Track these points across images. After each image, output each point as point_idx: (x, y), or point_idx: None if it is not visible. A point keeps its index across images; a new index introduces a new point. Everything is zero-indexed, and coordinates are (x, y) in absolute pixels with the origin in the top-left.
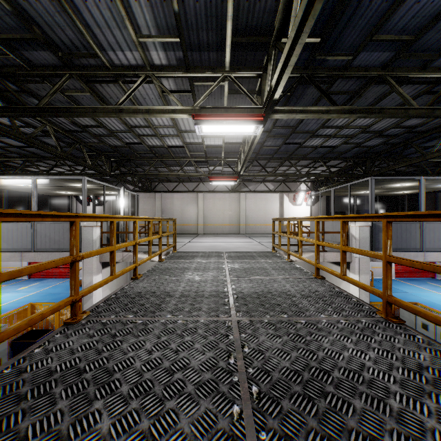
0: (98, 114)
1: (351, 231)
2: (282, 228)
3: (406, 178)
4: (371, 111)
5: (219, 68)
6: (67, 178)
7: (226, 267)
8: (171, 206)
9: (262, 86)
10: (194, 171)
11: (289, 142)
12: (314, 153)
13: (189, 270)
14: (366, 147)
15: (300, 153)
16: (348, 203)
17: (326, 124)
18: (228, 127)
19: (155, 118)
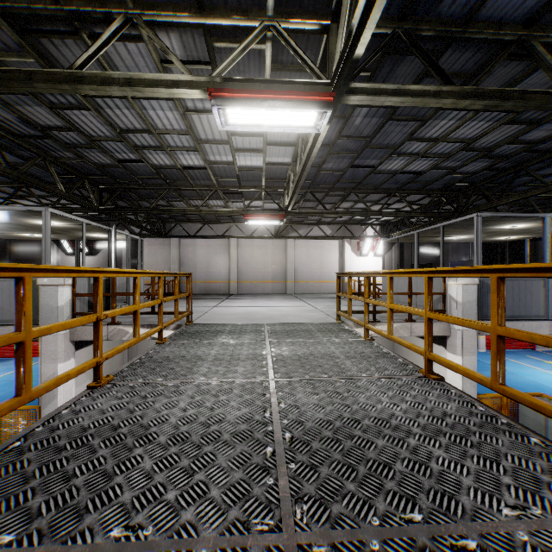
0: (36, 82)
1: (449, 292)
2: (342, 286)
3: (526, 215)
4: (507, 96)
5: (256, 12)
6: (16, 208)
7: (268, 353)
8: (193, 256)
9: (330, 46)
10: (224, 207)
11: (358, 165)
12: (390, 182)
13: (204, 362)
14: (462, 174)
15: (371, 182)
16: (427, 253)
17: (415, 134)
18: (271, 113)
19: (157, 116)
